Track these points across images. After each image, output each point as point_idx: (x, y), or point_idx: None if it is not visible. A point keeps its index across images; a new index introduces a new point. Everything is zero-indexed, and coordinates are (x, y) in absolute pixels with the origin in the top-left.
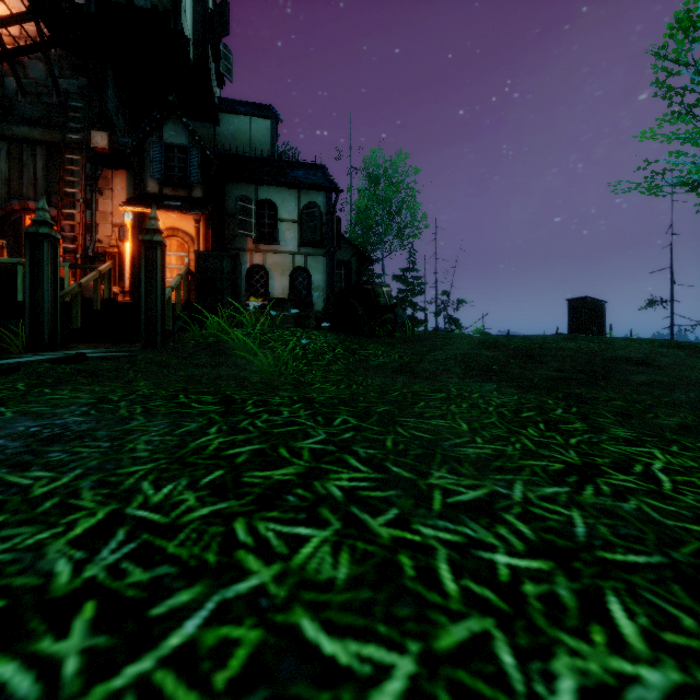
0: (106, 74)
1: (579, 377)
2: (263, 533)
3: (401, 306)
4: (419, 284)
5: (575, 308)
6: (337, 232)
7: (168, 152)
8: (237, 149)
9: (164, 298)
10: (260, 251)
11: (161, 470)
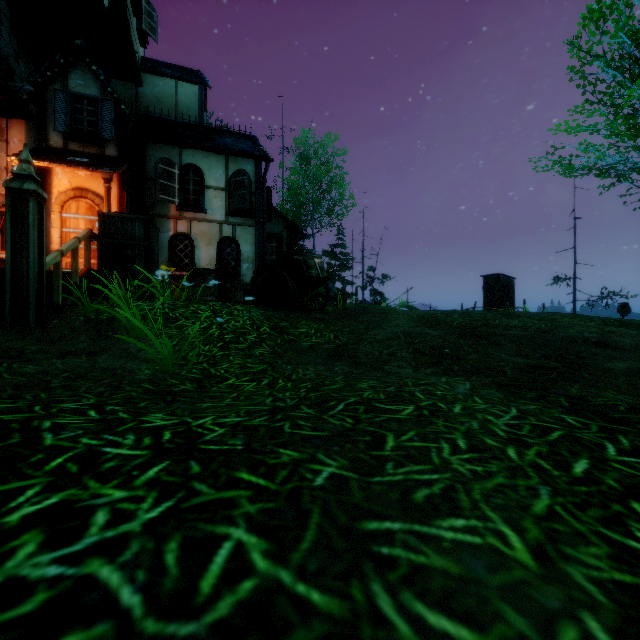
0: None
1: (553, 366)
2: None
3: (331, 280)
4: (347, 260)
5: (489, 284)
6: (267, 203)
7: (76, 103)
8: (162, 112)
9: (42, 263)
10: (185, 218)
11: None
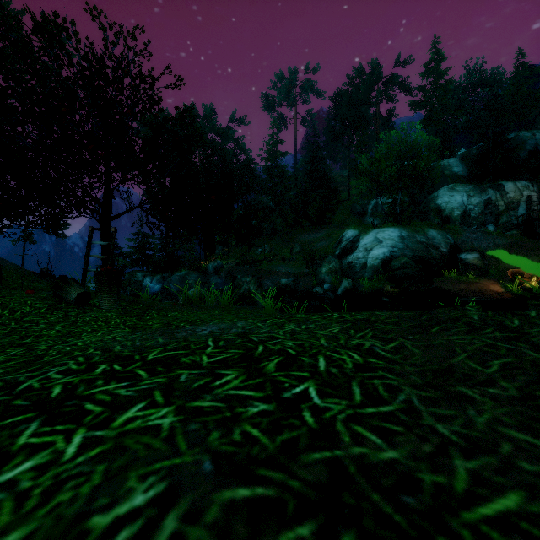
0: None
1: None
2: (4, 359)
3: None
4: None
5: None
6: None
7: None
8: None
9: None
10: None
11: (85, 347)
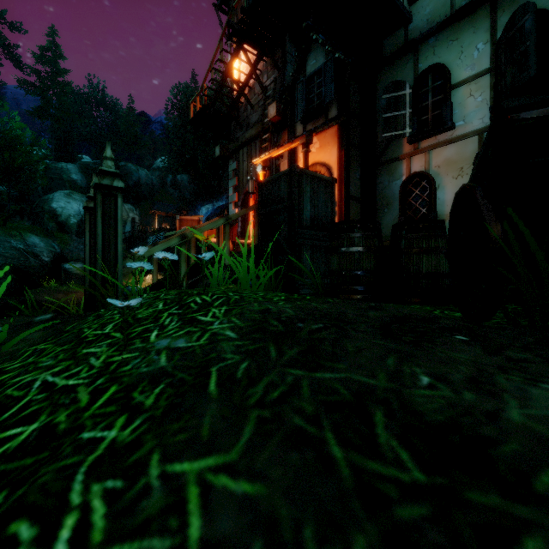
0: (286, 52)
1: None
2: None
3: None
4: None
5: None
6: None
7: (309, 85)
8: None
9: (118, 252)
10: (420, 150)
11: None
